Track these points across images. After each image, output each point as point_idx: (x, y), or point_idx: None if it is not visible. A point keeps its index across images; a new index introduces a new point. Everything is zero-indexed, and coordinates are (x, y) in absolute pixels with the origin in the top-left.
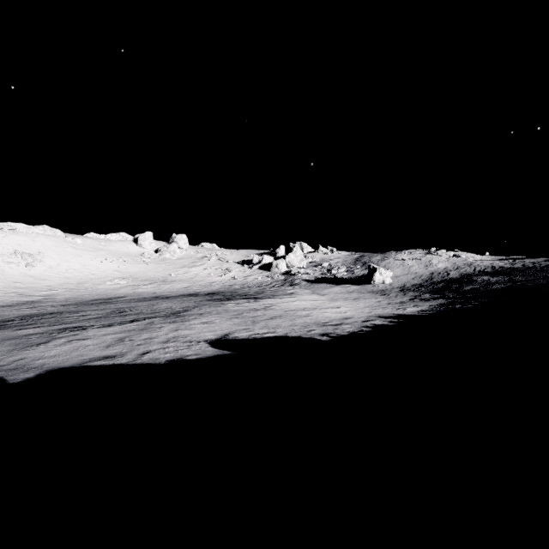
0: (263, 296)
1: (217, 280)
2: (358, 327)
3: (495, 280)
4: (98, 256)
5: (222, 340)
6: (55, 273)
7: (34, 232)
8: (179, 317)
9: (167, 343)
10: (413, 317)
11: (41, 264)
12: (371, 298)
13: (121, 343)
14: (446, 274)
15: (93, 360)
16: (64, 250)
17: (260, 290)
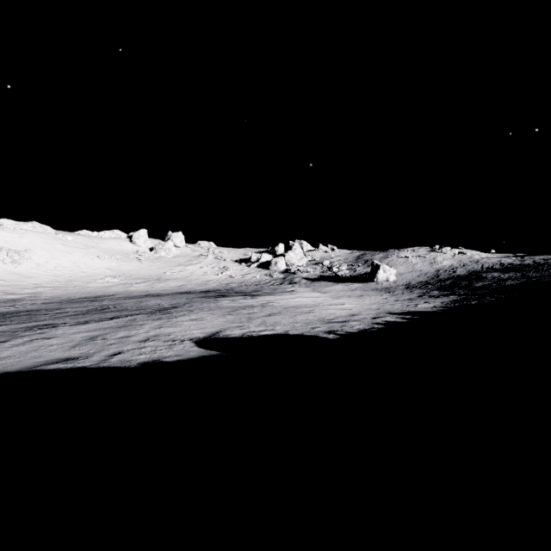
0: (261, 293)
1: (214, 278)
2: (369, 324)
3: (506, 276)
4: (89, 253)
5: (211, 338)
6: (42, 270)
7: (23, 229)
8: (166, 314)
9: (145, 342)
10: (427, 314)
11: (28, 261)
12: (376, 296)
13: (91, 342)
14: (453, 272)
15: (49, 363)
16: (54, 247)
17: (258, 288)
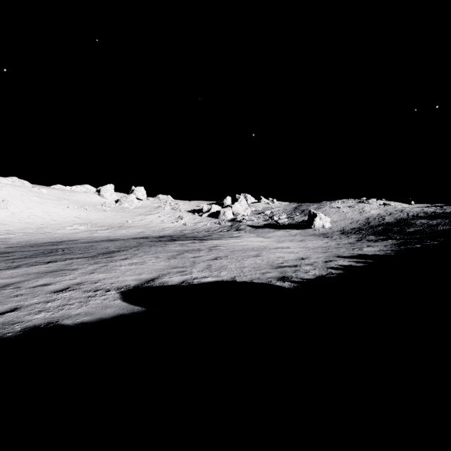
0: (210, 238)
1: (170, 226)
2: (324, 268)
3: (435, 222)
4: (61, 204)
5: (143, 287)
6: (16, 218)
7: (2, 183)
8: (107, 258)
9: (60, 293)
10: (380, 257)
11: (4, 211)
12: (316, 240)
13: None
14: (382, 219)
15: None
16: (29, 199)
17: (208, 234)
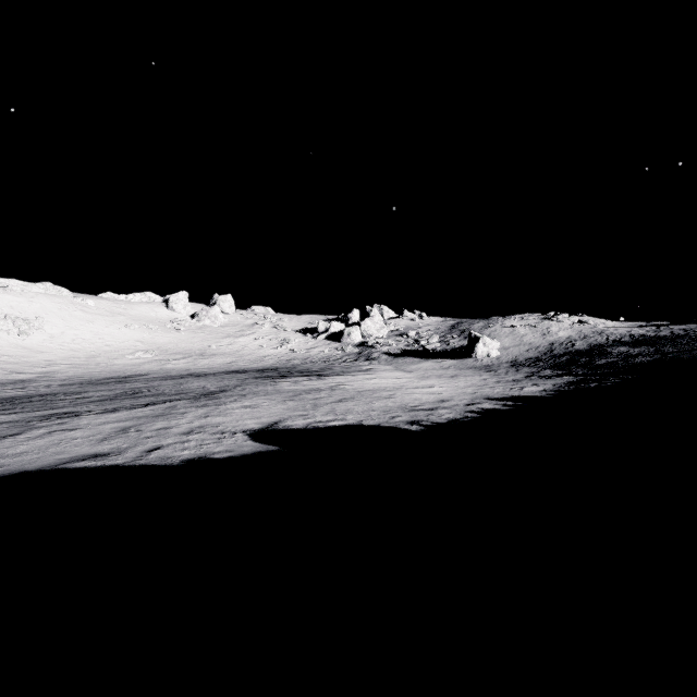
0: (330, 373)
1: (271, 353)
2: (461, 412)
3: (637, 351)
4: (115, 322)
5: (268, 430)
6: (57, 343)
7: (32, 291)
8: (213, 400)
9: (189, 435)
10: (534, 399)
11: (39, 332)
12: (473, 376)
13: (123, 435)
14: (570, 345)
15: (74, 460)
16: (71, 315)
17: (327, 366)
